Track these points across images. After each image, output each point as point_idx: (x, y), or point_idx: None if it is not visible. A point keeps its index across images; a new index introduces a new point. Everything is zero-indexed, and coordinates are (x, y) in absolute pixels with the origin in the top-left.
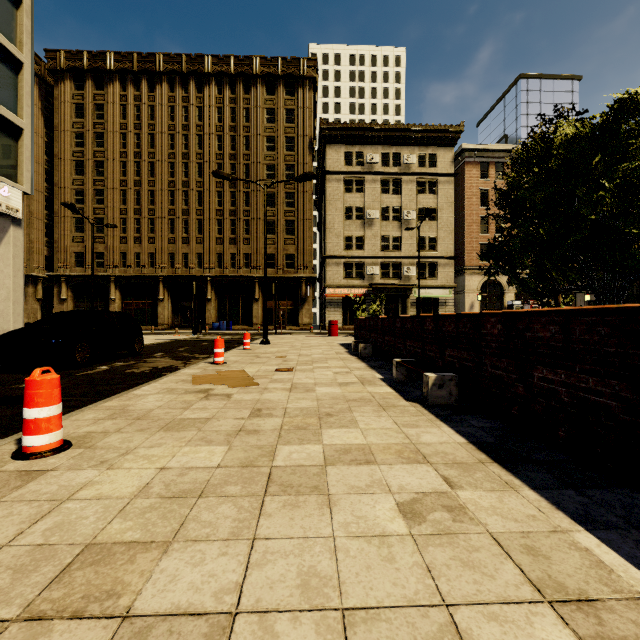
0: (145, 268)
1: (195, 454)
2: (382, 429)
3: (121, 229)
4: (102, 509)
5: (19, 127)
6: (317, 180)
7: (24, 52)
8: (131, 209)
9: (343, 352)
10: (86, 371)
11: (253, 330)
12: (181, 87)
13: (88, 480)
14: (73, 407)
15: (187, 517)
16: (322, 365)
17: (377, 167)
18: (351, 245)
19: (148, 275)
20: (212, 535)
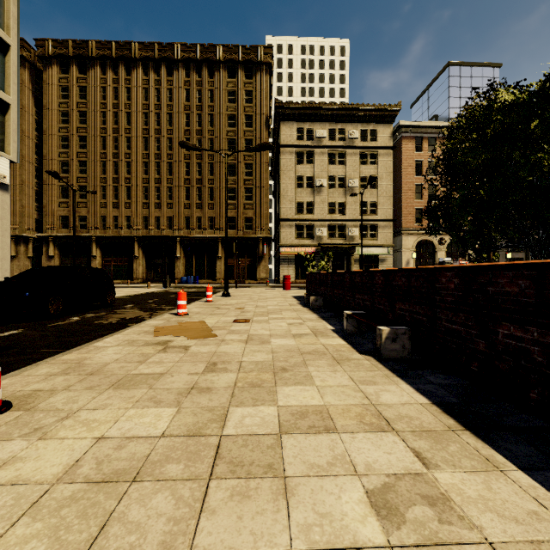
0: (122, 229)
1: (140, 418)
2: (339, 386)
3: (101, 195)
4: (12, 501)
5: (6, 102)
6: (272, 153)
7: (11, 36)
8: (110, 178)
9: (296, 304)
10: (58, 322)
11: (217, 284)
12: (154, 71)
13: (11, 455)
14: (32, 360)
15: (111, 515)
16: (277, 316)
17: (325, 141)
18: (302, 209)
19: (125, 236)
20: (137, 547)
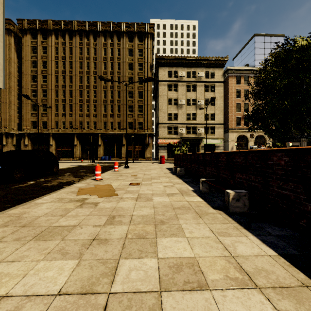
0: (67, 129)
1: (45, 272)
2: (203, 238)
3: (55, 109)
4: None
5: None
6: (154, 85)
7: None
8: (60, 99)
9: (168, 172)
10: (19, 185)
11: (122, 160)
12: (85, 38)
13: None
14: None
15: None
16: (157, 181)
17: (184, 78)
18: (171, 117)
19: (69, 132)
20: None
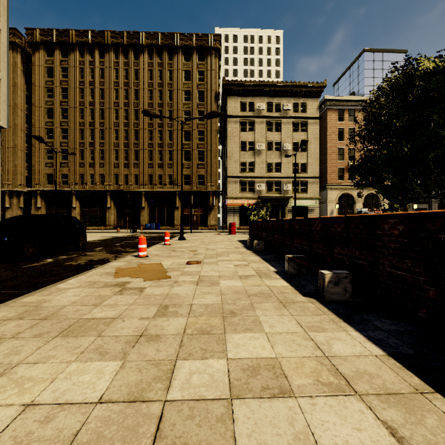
0: (97, 185)
1: (79, 376)
2: (288, 334)
3: (80, 157)
4: None
5: None
6: (221, 123)
7: (1, 21)
8: (87, 143)
9: (241, 247)
10: (33, 263)
11: (175, 229)
12: (123, 55)
13: None
14: None
15: None
16: (225, 258)
17: (264, 112)
18: (245, 168)
19: (99, 190)
20: None
